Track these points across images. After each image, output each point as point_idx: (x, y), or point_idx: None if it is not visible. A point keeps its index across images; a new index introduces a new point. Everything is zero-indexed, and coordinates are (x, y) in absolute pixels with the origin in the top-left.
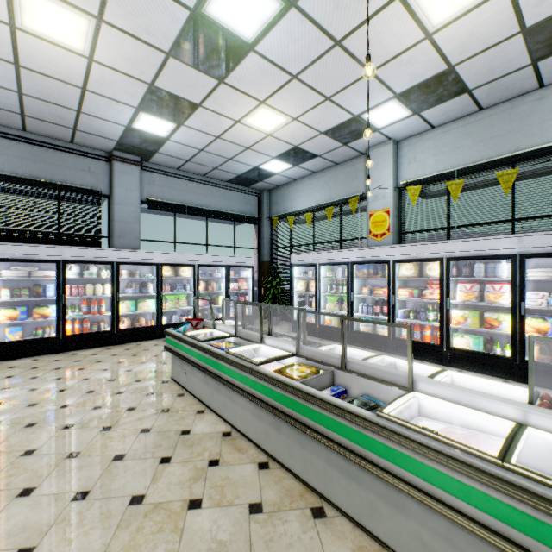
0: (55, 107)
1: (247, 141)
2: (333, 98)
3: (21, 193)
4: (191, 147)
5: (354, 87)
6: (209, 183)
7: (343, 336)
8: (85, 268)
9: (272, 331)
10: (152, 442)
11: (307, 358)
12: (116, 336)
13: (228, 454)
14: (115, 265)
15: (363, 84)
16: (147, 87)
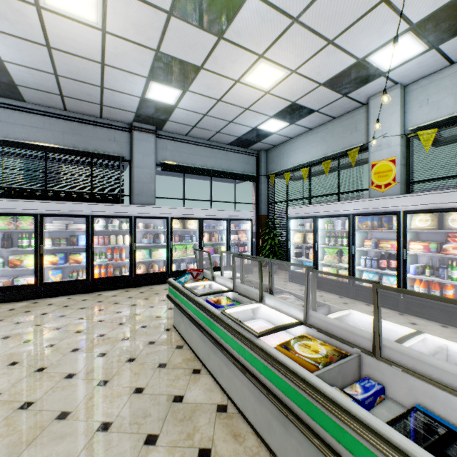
0: (84, 85)
1: (246, 101)
2: (336, 41)
3: (67, 162)
4: (195, 113)
5: (361, 23)
6: (212, 146)
7: (377, 311)
8: (110, 222)
9: (272, 289)
10: (142, 408)
11: (319, 330)
12: (133, 280)
13: (221, 441)
14: (132, 219)
15: (373, 18)
16: (154, 54)
